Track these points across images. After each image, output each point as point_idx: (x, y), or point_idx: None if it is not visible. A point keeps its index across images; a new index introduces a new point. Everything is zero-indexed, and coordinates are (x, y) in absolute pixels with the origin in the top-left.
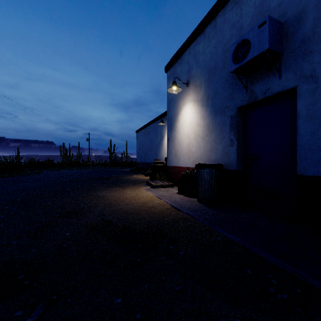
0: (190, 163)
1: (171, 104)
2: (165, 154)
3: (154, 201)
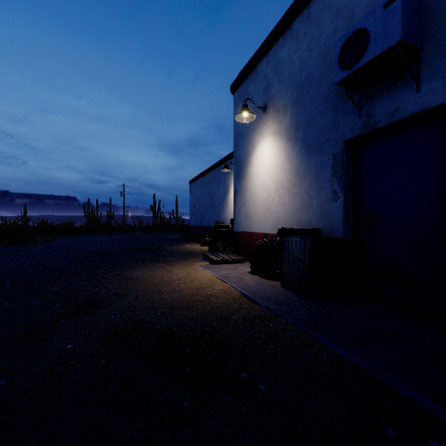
0: (269, 227)
1: (240, 139)
2: (230, 214)
3: (215, 287)
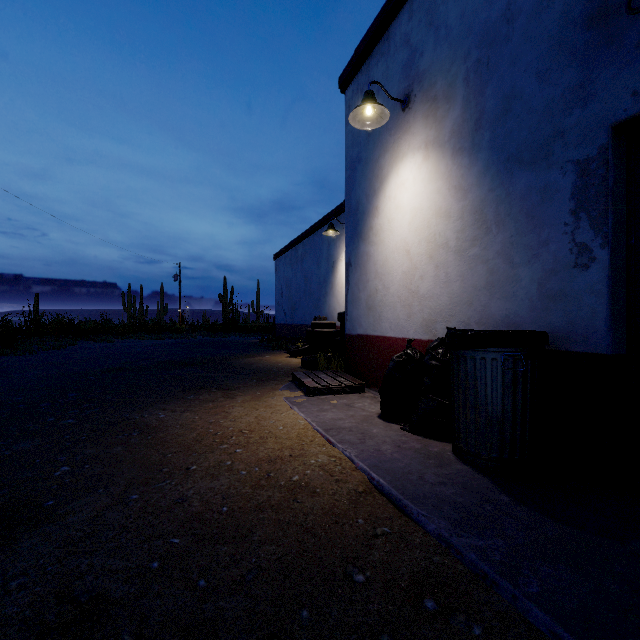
0: (415, 327)
1: (356, 170)
2: (338, 305)
3: (310, 457)
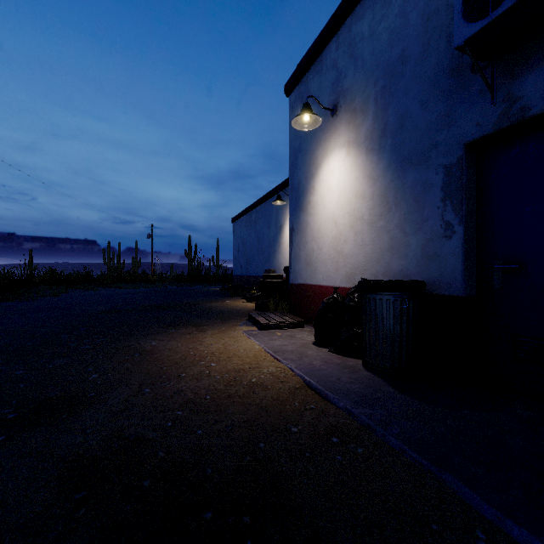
0: (341, 278)
1: (298, 157)
2: (285, 260)
3: (263, 368)
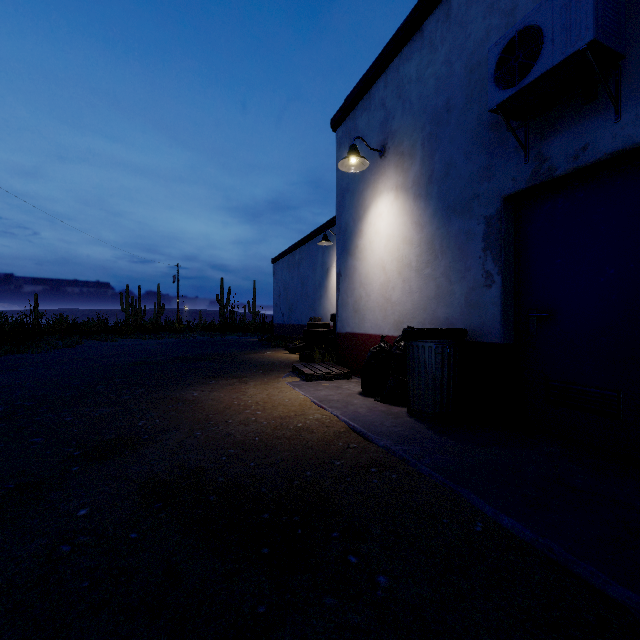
0: (389, 326)
1: (345, 198)
2: (332, 307)
3: (309, 415)
